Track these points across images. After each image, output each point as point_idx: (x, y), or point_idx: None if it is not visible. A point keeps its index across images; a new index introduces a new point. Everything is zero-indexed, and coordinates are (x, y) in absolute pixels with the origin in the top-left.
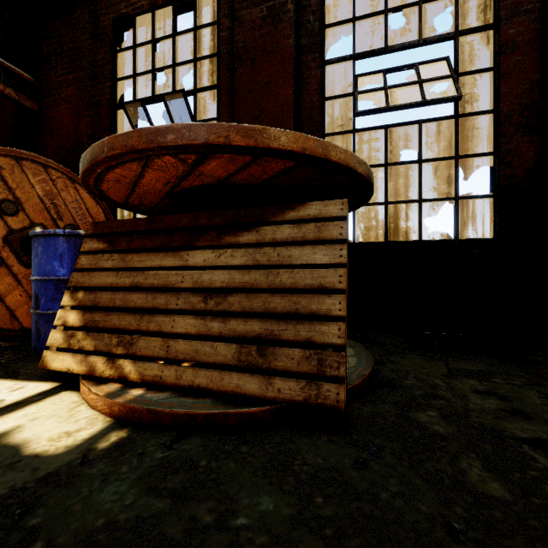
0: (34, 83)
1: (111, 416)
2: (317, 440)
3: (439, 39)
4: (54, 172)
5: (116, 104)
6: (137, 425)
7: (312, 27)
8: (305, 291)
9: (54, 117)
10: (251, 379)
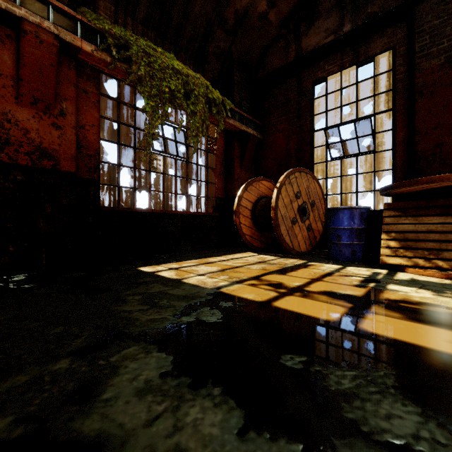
0: (261, 125)
1: (448, 279)
2: None
3: None
4: (308, 175)
5: (313, 129)
6: None
7: None
8: None
9: (272, 141)
10: None
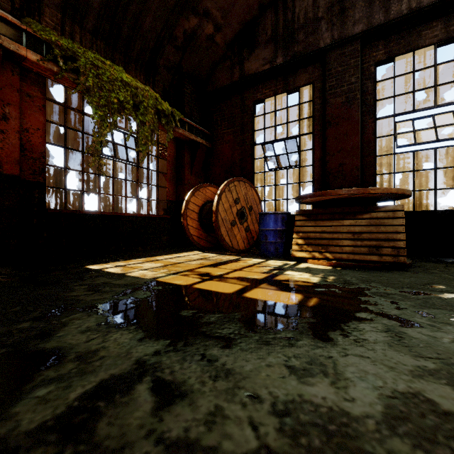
0: (210, 135)
1: (330, 266)
2: (398, 271)
3: (447, 105)
4: (246, 184)
5: (254, 143)
6: (341, 268)
7: (369, 102)
8: (388, 233)
9: (220, 151)
10: (374, 257)
